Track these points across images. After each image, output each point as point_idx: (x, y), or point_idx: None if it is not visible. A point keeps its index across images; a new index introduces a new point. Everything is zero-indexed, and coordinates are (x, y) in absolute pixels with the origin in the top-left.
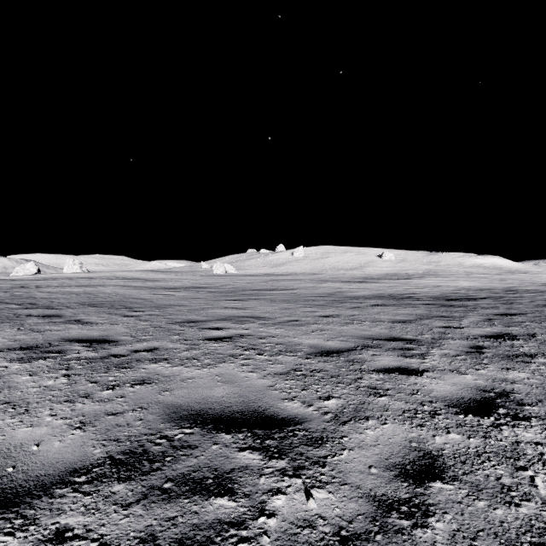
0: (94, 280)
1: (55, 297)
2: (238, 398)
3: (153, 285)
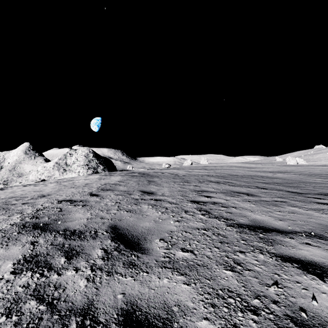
0: (224, 167)
1: (228, 173)
2: None
3: (256, 170)
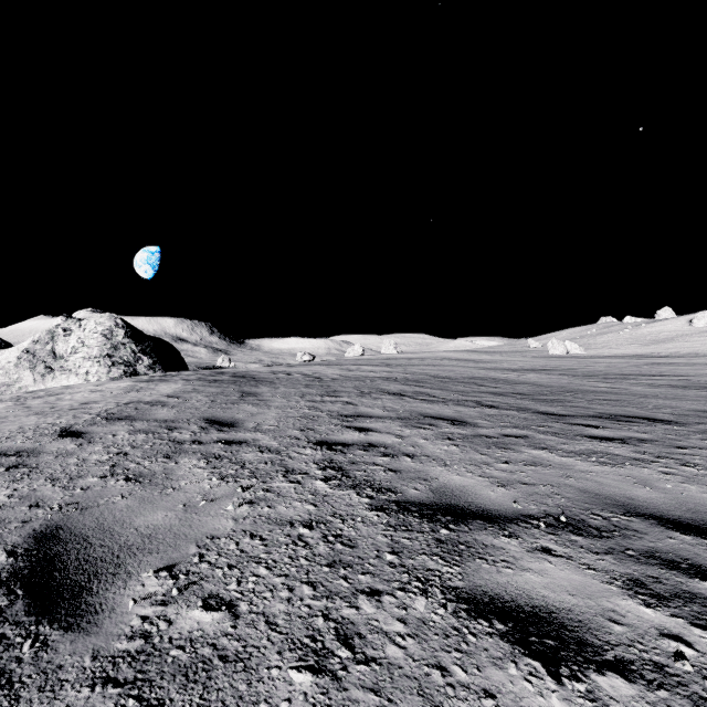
0: (427, 360)
1: (432, 372)
2: (635, 414)
3: (489, 366)
